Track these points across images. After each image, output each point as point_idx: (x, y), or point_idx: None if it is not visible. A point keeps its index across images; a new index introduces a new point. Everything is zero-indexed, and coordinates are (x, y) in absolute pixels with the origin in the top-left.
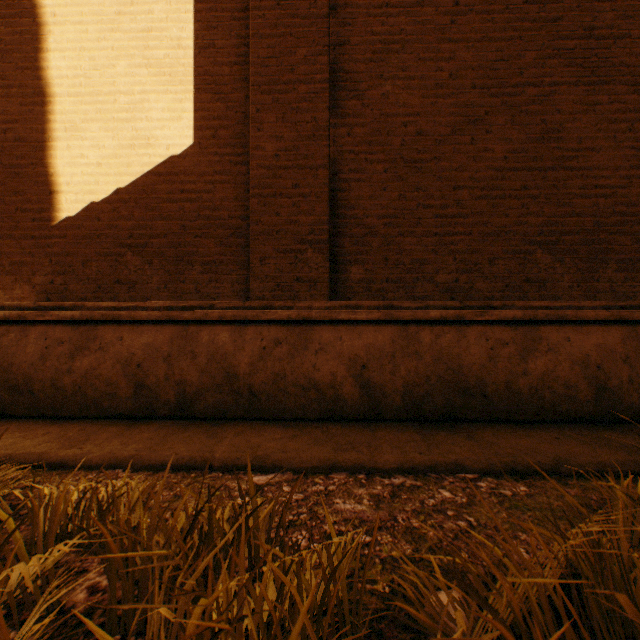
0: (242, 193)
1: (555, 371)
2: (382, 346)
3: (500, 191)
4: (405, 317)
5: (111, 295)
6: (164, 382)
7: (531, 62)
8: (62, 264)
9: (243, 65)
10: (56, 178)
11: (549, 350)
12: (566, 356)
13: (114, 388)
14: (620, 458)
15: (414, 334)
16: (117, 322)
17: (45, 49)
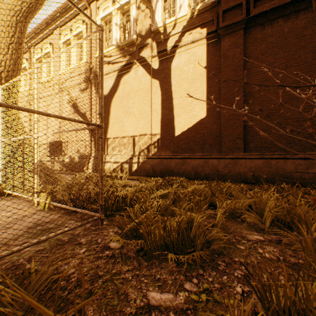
0: (219, 126)
1: None
2: (259, 165)
3: (302, 119)
4: (266, 157)
5: (187, 152)
6: (201, 172)
7: (315, 77)
8: (176, 145)
9: (219, 94)
10: (175, 126)
11: None
12: None
13: (190, 173)
14: None
15: (269, 162)
16: (190, 158)
17: (173, 98)
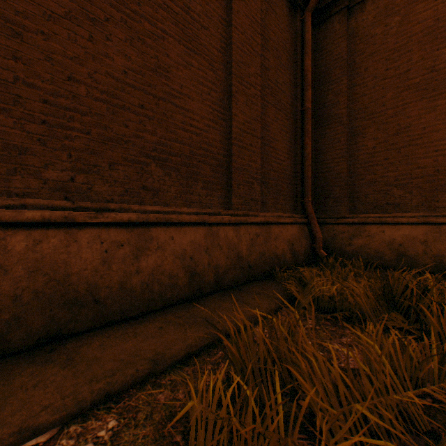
0: None
1: (163, 265)
2: None
3: (121, 101)
4: None
5: None
6: None
7: (148, 1)
8: None
9: None
10: None
11: (159, 248)
12: (171, 252)
13: None
14: (202, 334)
15: None
16: None
17: None
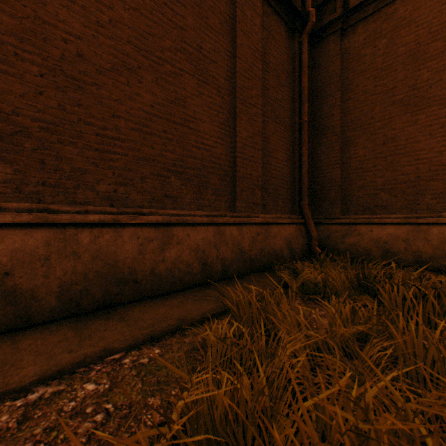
0: None
1: (182, 256)
2: (34, 250)
3: (149, 129)
4: (63, 220)
5: None
6: None
7: (169, 47)
8: None
9: None
10: None
11: (179, 243)
12: (188, 246)
13: None
14: (213, 306)
15: (73, 236)
16: None
17: None
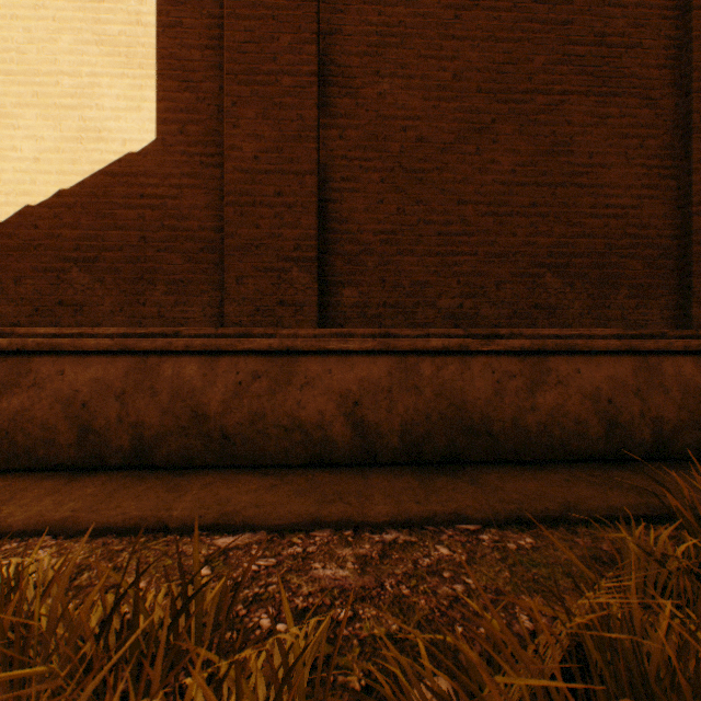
0: (215, 200)
1: (565, 406)
2: (377, 380)
3: (508, 208)
4: (403, 347)
5: (52, 319)
6: (116, 425)
7: (540, 67)
8: None
9: (217, 50)
10: None
11: (559, 383)
12: (576, 389)
13: (52, 433)
14: (632, 501)
15: (413, 366)
16: (57, 352)
17: None
